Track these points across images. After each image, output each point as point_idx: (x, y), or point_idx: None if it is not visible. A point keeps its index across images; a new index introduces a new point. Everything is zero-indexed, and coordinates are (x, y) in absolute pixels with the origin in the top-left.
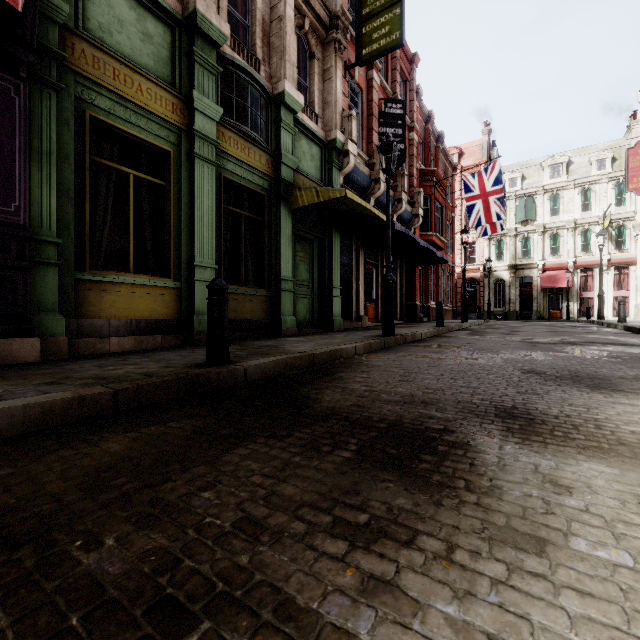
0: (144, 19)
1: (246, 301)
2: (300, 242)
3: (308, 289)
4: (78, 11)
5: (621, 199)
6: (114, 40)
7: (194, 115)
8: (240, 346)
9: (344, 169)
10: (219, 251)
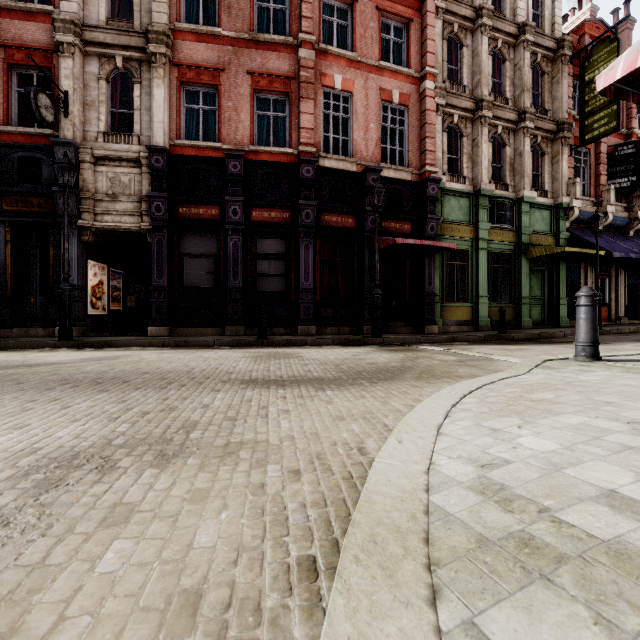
0: (459, 201)
1: None
2: (534, 273)
3: (540, 301)
4: (442, 214)
5: None
6: (451, 216)
7: (478, 232)
8: None
9: (569, 219)
10: (488, 288)
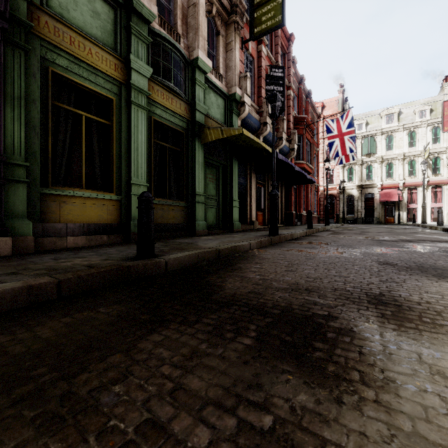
0: (93, 1)
1: (170, 210)
2: (209, 167)
3: (215, 201)
4: None
5: (436, 138)
6: (70, 15)
7: (131, 73)
8: (165, 243)
9: (241, 115)
10: (150, 173)
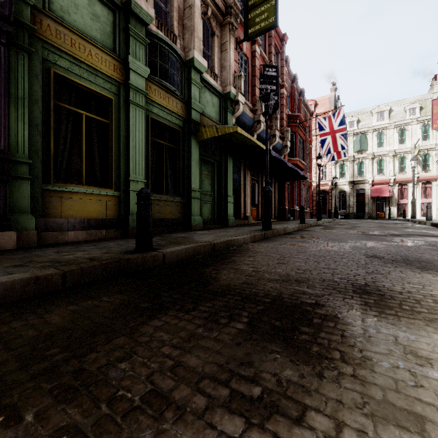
0: (93, 4)
1: (166, 205)
2: (205, 164)
3: (210, 197)
4: None
5: (426, 135)
6: (71, 18)
7: (129, 73)
8: (162, 237)
9: (235, 113)
10: (147, 170)
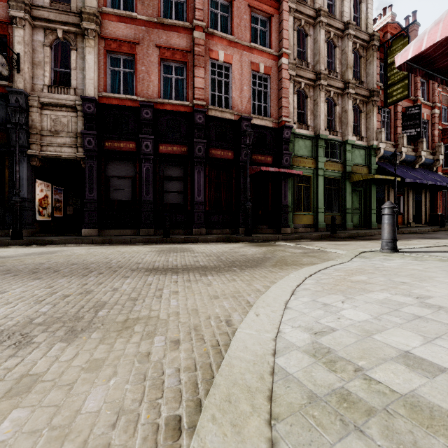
0: (305, 142)
1: None
2: (354, 192)
3: (358, 211)
4: (293, 151)
5: None
6: (299, 152)
7: (318, 163)
8: None
9: (377, 156)
10: (324, 202)
